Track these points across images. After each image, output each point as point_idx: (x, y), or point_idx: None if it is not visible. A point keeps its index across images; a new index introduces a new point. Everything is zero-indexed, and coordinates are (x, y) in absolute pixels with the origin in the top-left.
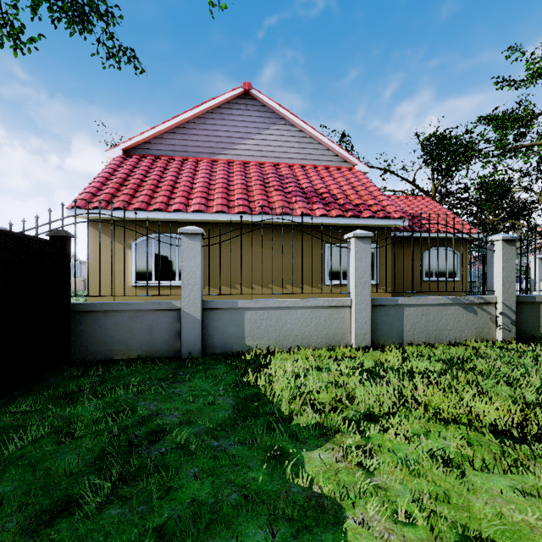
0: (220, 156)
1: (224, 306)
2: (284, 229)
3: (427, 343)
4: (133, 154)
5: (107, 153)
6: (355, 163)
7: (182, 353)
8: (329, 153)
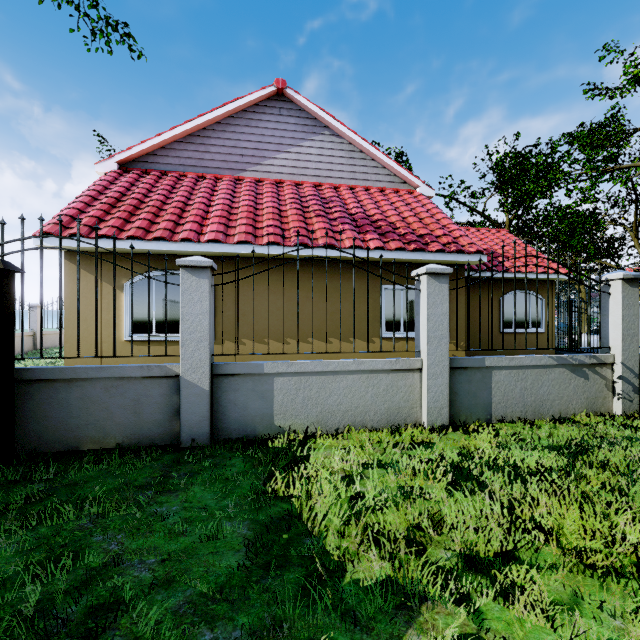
0: (246, 173)
1: (244, 370)
2: (329, 265)
3: (523, 419)
4: (132, 169)
5: (98, 167)
6: (417, 184)
7: (182, 440)
8: (384, 172)
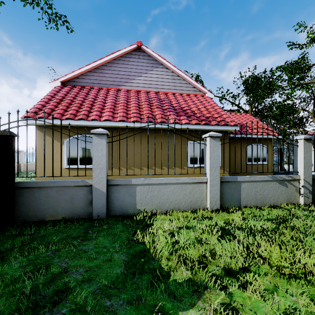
0: (122, 86)
1: (122, 183)
2: (162, 132)
3: (256, 206)
4: (67, 85)
5: (51, 84)
6: (205, 92)
7: (93, 215)
8: (189, 86)
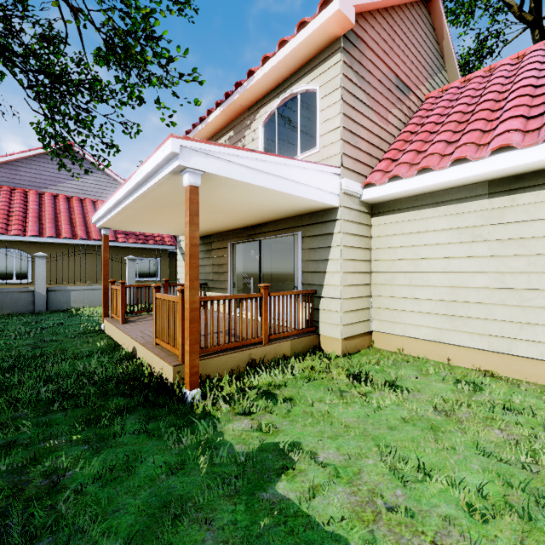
0: (46, 189)
1: (60, 289)
2: (99, 248)
3: None
4: None
5: None
6: None
7: (36, 311)
8: None
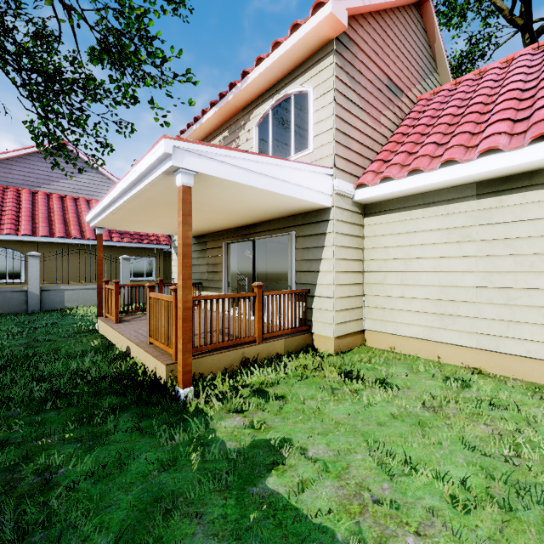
0: (40, 188)
1: (53, 288)
2: (93, 247)
3: None
4: None
5: None
6: None
7: (29, 310)
8: None
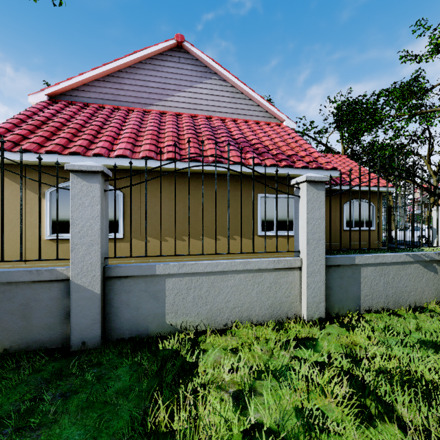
0: (153, 107)
1: (136, 272)
2: (217, 178)
3: (386, 308)
4: (60, 100)
5: (31, 98)
6: (283, 119)
7: (72, 343)
8: (259, 109)
